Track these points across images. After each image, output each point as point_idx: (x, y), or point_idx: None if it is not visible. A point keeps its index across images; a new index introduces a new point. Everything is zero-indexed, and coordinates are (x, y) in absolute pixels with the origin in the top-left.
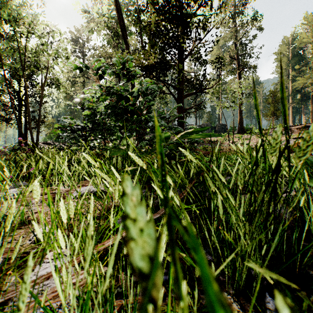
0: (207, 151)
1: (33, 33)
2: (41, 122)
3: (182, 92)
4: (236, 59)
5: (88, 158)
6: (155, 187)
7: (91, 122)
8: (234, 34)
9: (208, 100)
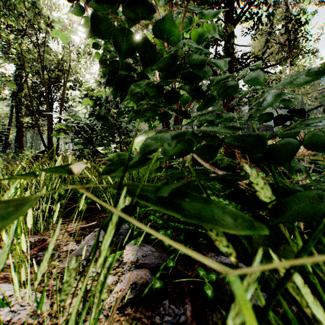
0: None
1: (52, 28)
2: None
3: (231, 72)
4: (287, 46)
5: None
6: None
7: (95, 116)
8: (284, 14)
9: (271, 82)
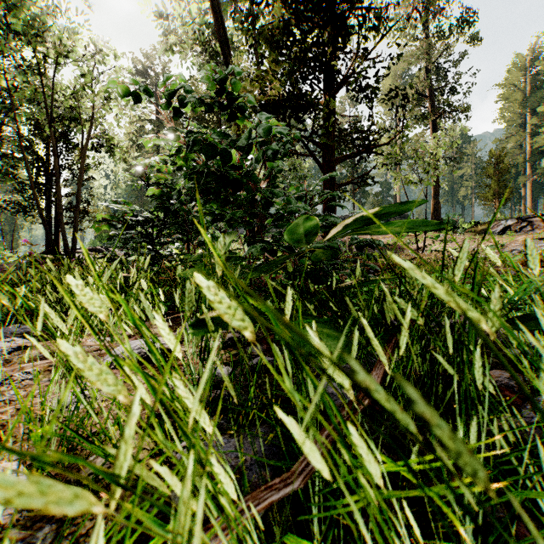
0: (378, 264)
1: (66, 56)
2: (82, 213)
3: (332, 152)
4: (428, 98)
5: (80, 292)
6: (288, 422)
7: (160, 208)
8: (423, 51)
9: (382, 166)
